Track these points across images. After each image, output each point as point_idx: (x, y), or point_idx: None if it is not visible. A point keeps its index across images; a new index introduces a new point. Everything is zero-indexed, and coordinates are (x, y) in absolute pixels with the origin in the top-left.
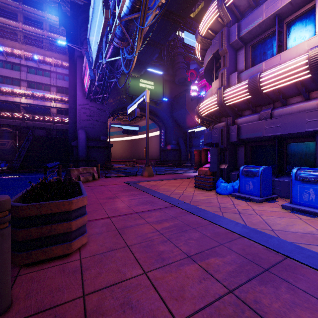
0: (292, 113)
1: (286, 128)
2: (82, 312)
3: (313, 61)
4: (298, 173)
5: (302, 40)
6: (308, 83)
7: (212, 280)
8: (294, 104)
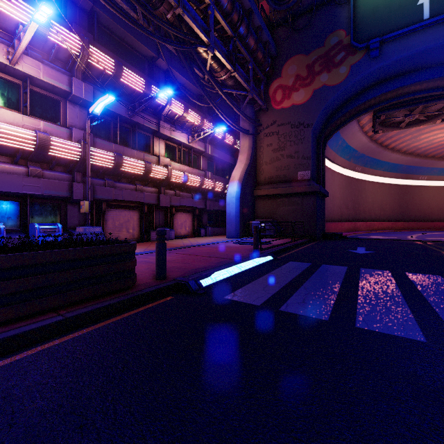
0: (4, 171)
1: (4, 186)
2: (154, 271)
3: (42, 143)
4: (40, 227)
5: (5, 104)
6: (25, 153)
7: None
8: (3, 162)
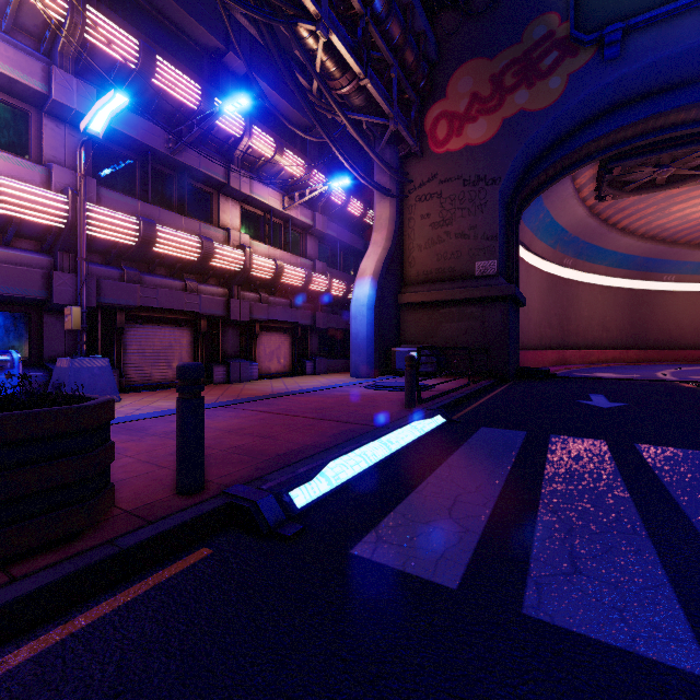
0: None
1: None
2: None
3: None
4: None
5: None
6: None
7: (142, 439)
8: None
